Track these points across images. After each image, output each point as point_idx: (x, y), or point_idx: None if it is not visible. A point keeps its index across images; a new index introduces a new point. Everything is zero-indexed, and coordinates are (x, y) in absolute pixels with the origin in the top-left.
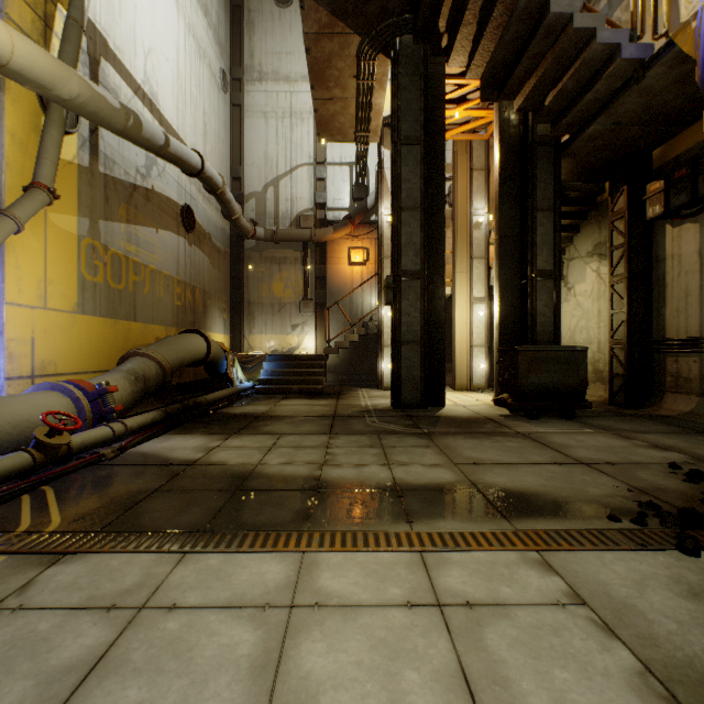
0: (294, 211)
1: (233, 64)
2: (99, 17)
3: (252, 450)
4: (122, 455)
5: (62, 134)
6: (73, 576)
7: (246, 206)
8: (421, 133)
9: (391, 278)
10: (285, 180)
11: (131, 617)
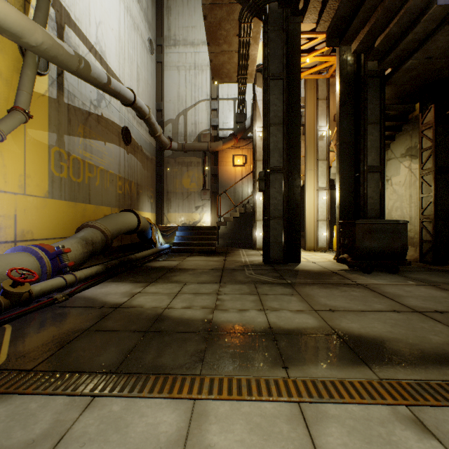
0: (197, 131)
1: (157, 35)
2: None
3: (163, 296)
4: (70, 299)
5: (34, 74)
6: None
7: (166, 128)
8: (284, 71)
9: (262, 173)
10: (191, 111)
11: None
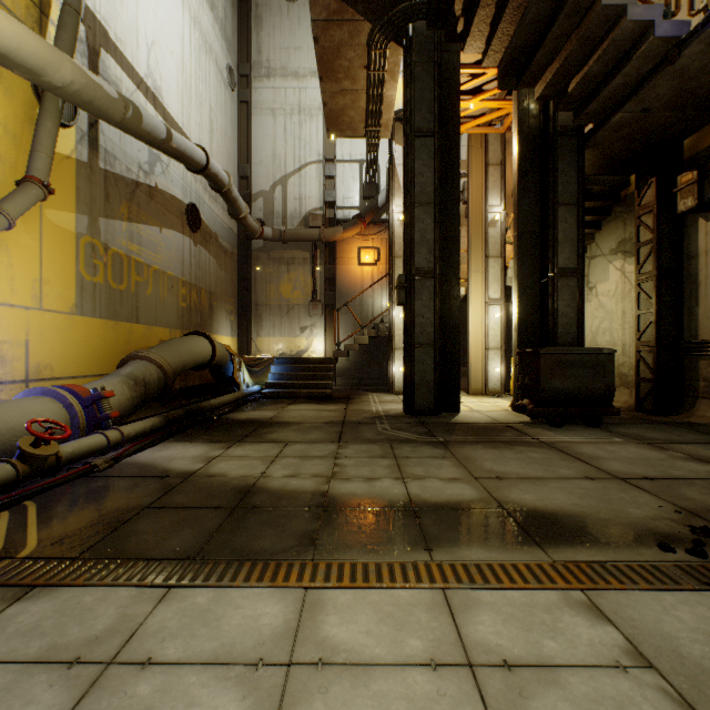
0: (302, 210)
1: (241, 60)
2: (99, 6)
3: (255, 460)
4: (116, 466)
5: (57, 126)
6: (36, 617)
7: (254, 205)
8: (435, 124)
9: (403, 278)
10: (293, 179)
11: (95, 677)
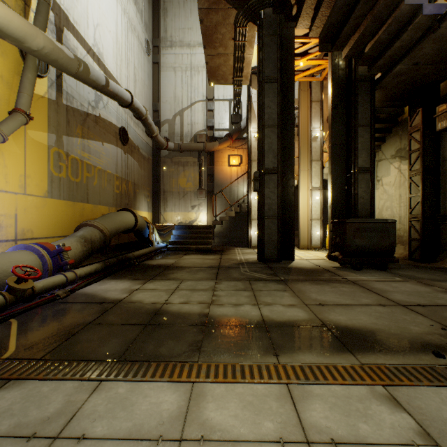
0: (193, 131)
1: (154, 36)
2: (63, 0)
3: (161, 292)
4: (71, 295)
5: (35, 76)
6: (9, 402)
7: (162, 128)
8: (278, 75)
9: (257, 173)
10: (187, 111)
11: None
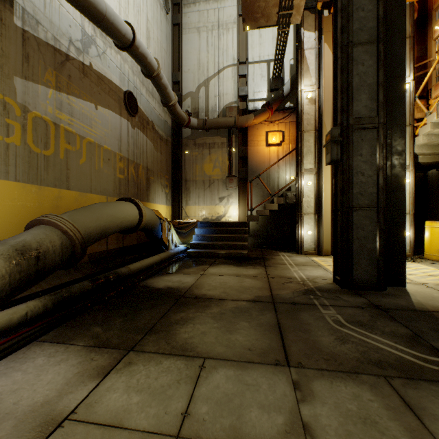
0: (221, 105)
1: None
2: None
3: None
4: None
5: None
6: None
7: (184, 104)
8: None
9: (337, 131)
10: (214, 80)
11: None
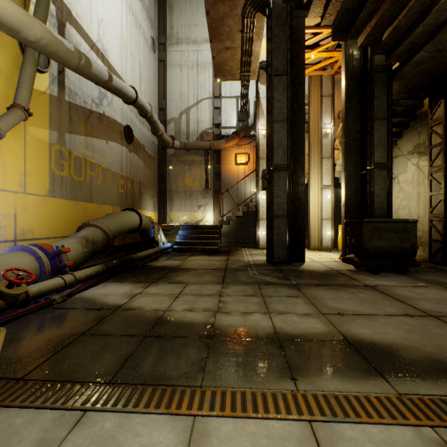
0: (199, 130)
1: (160, 34)
2: None
3: (164, 297)
4: (69, 300)
5: (34, 70)
6: None
7: (168, 127)
8: (288, 67)
9: (266, 171)
10: (193, 109)
11: None
